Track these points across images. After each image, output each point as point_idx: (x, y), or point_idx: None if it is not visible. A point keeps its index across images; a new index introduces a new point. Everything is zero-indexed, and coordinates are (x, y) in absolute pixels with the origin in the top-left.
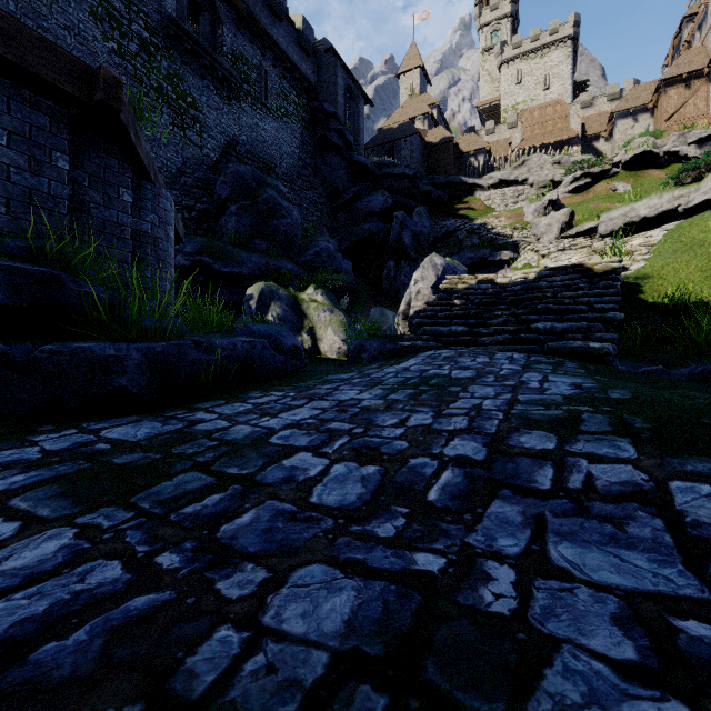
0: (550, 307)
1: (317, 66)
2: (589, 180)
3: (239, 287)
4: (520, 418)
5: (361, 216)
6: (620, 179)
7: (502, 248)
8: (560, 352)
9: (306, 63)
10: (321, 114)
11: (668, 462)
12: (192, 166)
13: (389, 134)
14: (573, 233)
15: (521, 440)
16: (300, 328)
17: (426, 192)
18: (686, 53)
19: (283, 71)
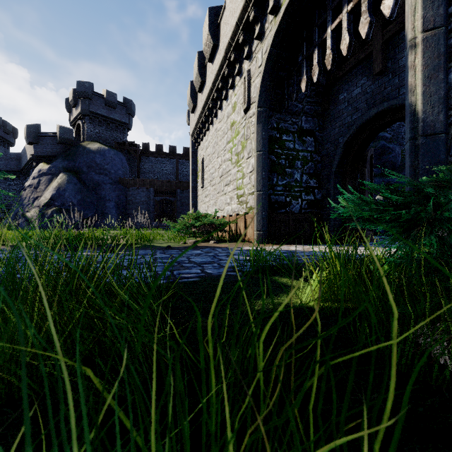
0: None
1: None
2: None
3: None
4: None
5: None
6: None
7: None
8: None
9: None
10: None
11: None
12: None
13: None
14: None
15: None
16: None
17: None
18: None
19: None
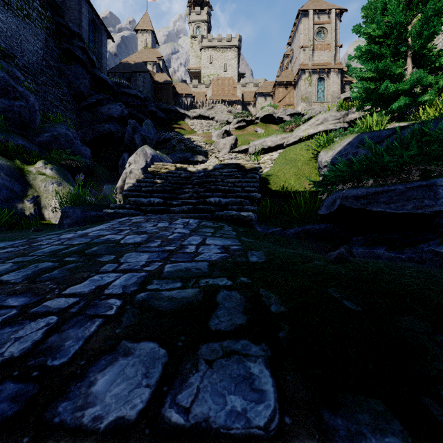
0: (219, 187)
1: None
2: (245, 123)
3: None
4: (139, 309)
5: (103, 118)
6: (259, 126)
7: (198, 153)
8: (223, 219)
9: None
10: (66, 30)
11: (332, 439)
12: None
13: (128, 67)
14: (237, 151)
15: (95, 386)
16: (22, 196)
17: (153, 112)
18: (285, 72)
19: None
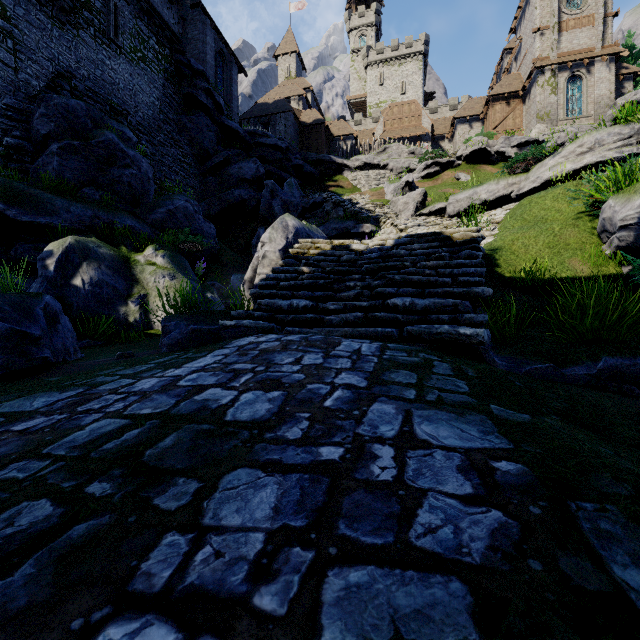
0: (409, 278)
1: (182, 17)
2: (438, 168)
3: (49, 242)
4: None
5: (232, 181)
6: (462, 170)
7: (365, 221)
8: (423, 339)
9: (168, 10)
10: (187, 70)
11: None
12: (1, 89)
13: (265, 108)
14: (427, 212)
15: None
16: (126, 296)
17: (298, 166)
18: (506, 77)
19: (140, 11)
